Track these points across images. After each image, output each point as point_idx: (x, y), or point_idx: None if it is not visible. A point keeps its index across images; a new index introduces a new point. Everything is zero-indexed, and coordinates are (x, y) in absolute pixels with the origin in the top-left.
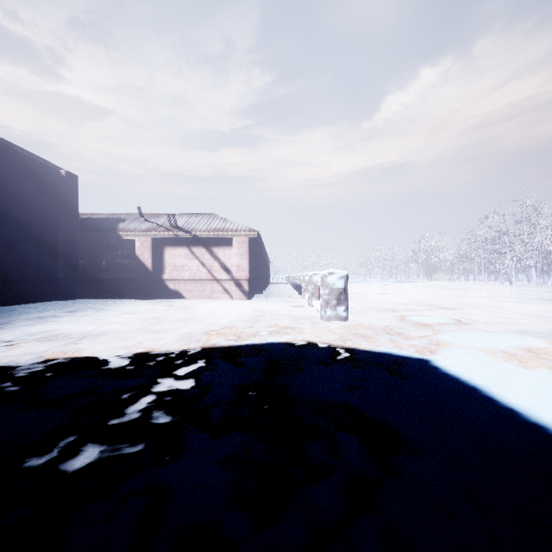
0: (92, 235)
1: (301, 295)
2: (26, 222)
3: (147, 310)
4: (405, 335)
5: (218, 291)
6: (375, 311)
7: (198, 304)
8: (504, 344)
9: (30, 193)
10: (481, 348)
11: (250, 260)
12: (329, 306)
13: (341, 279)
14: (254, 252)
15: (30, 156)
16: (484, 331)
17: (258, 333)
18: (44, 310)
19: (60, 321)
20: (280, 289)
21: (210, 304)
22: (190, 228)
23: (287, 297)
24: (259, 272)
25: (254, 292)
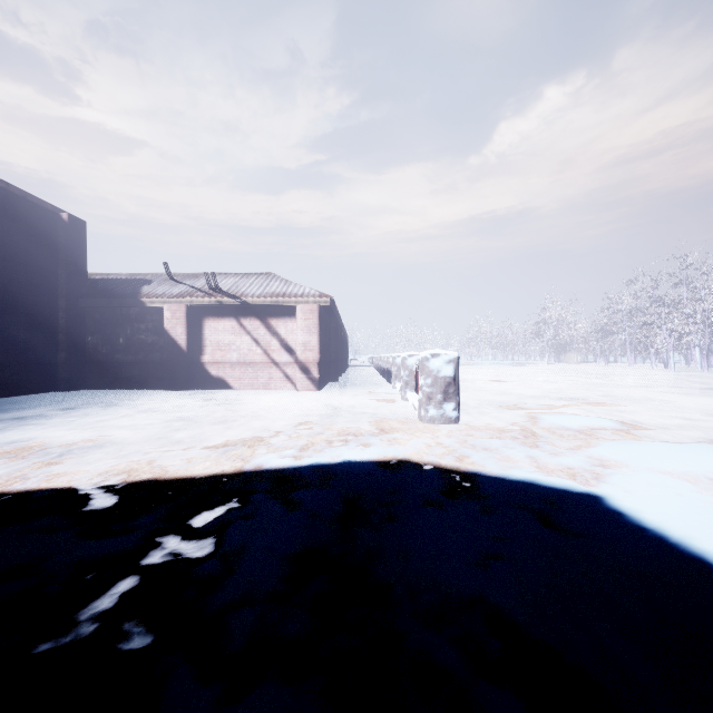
0: (105, 301)
1: (390, 383)
2: (11, 284)
3: (177, 405)
4: (549, 449)
5: (277, 378)
6: (495, 408)
7: (249, 397)
8: (707, 466)
9: (17, 244)
10: (673, 473)
11: (321, 335)
12: (431, 403)
13: (450, 364)
14: (326, 325)
15: (18, 193)
16: (662, 441)
17: (329, 444)
18: (32, 405)
19: (47, 423)
20: (362, 374)
21: (266, 397)
22: (239, 292)
23: (371, 386)
24: (333, 352)
25: (326, 380)
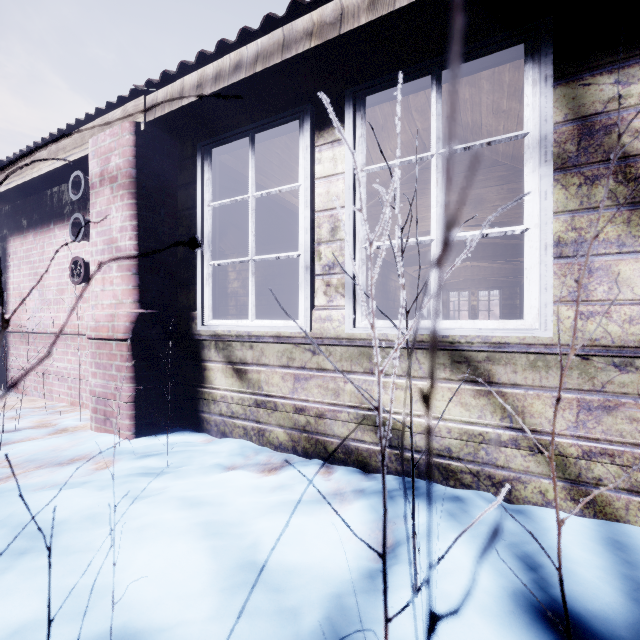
0: None
1: None
2: None
3: None
4: None
5: None
6: None
7: None
8: None
9: None
10: None
11: None
12: None
13: None
14: None
15: None
16: None
17: None
18: None
19: None
20: None
21: None
22: None
23: None
24: None
25: None
